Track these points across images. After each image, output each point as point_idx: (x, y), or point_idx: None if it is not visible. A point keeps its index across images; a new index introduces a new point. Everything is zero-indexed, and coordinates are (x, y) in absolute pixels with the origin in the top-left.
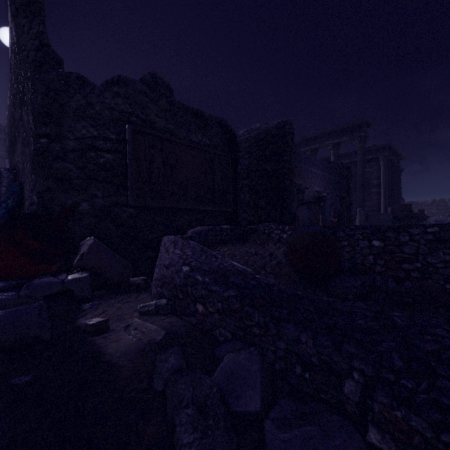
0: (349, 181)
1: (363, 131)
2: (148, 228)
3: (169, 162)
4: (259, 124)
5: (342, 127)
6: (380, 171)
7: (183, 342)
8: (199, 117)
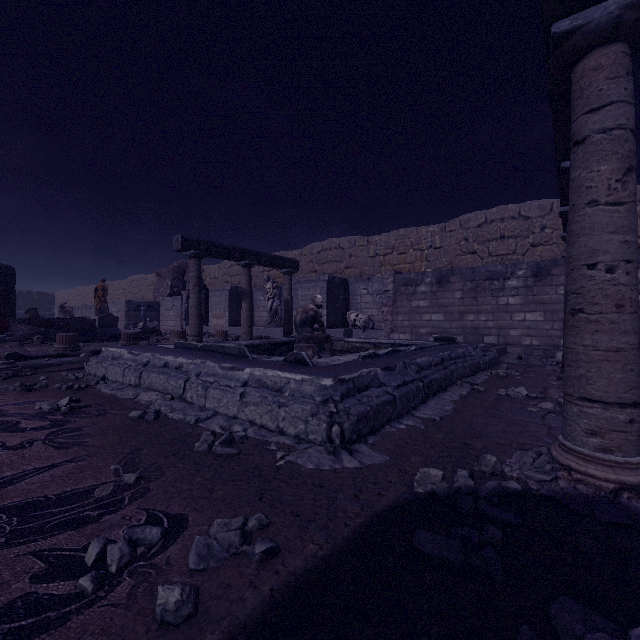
0: None
1: None
2: None
3: None
4: None
5: None
6: None
7: None
8: None
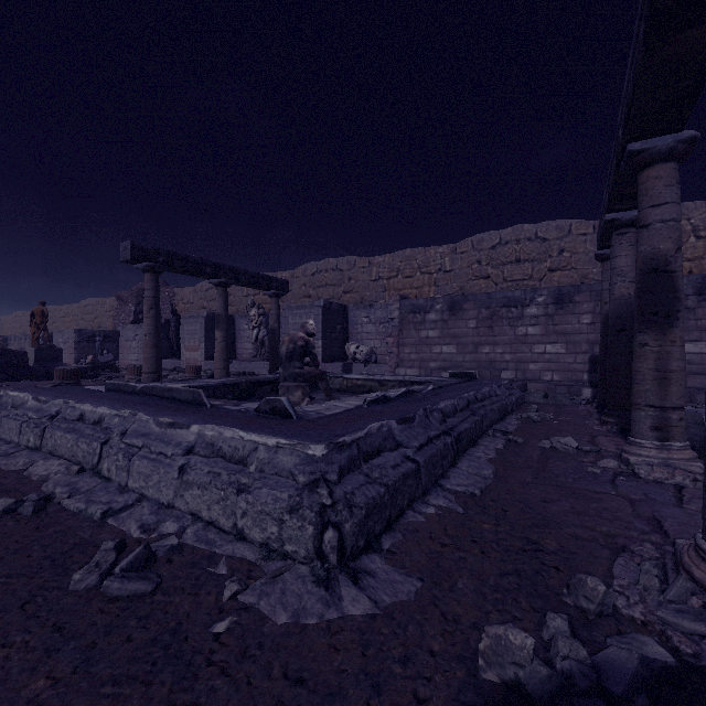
0: None
1: None
2: None
3: None
4: None
5: None
6: None
7: None
8: None
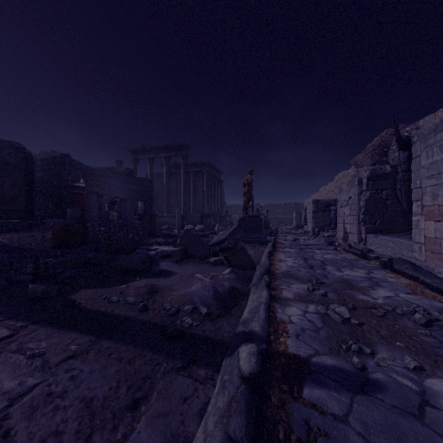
0: (152, 190)
1: (184, 151)
2: None
3: None
4: (50, 151)
5: (170, 145)
6: (204, 181)
7: None
8: None
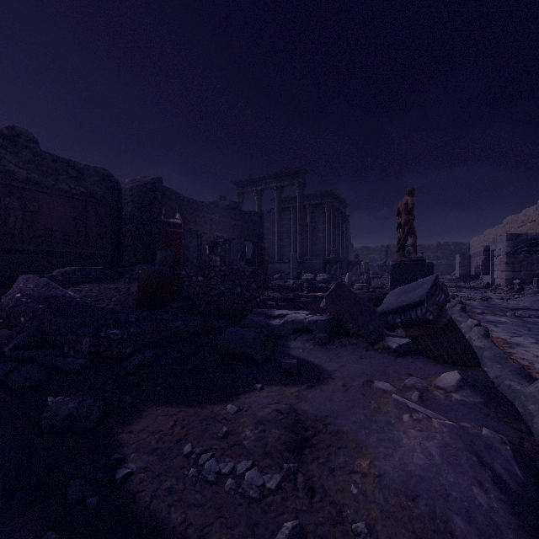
0: (262, 228)
1: (301, 177)
2: (3, 267)
3: (30, 209)
4: (140, 177)
5: (283, 171)
6: (325, 216)
7: (1, 338)
8: (72, 167)
